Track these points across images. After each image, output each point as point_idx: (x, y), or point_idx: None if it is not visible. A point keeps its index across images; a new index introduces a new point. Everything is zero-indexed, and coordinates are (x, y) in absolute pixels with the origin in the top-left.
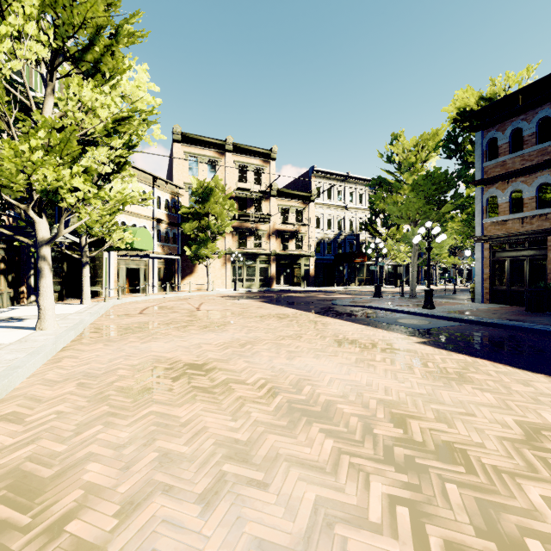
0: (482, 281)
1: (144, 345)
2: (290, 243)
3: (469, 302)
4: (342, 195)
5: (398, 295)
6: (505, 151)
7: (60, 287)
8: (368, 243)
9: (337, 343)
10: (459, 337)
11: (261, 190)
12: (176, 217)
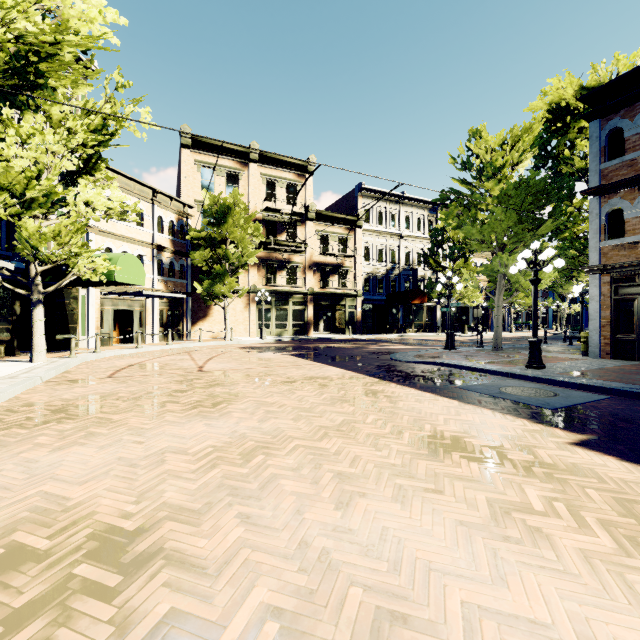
0: (599, 328)
1: (51, 457)
2: (332, 279)
3: (580, 357)
4: (396, 219)
5: (472, 346)
6: (635, 145)
7: (9, 337)
8: (429, 279)
9: (428, 446)
10: (634, 427)
11: (295, 212)
12: (185, 244)
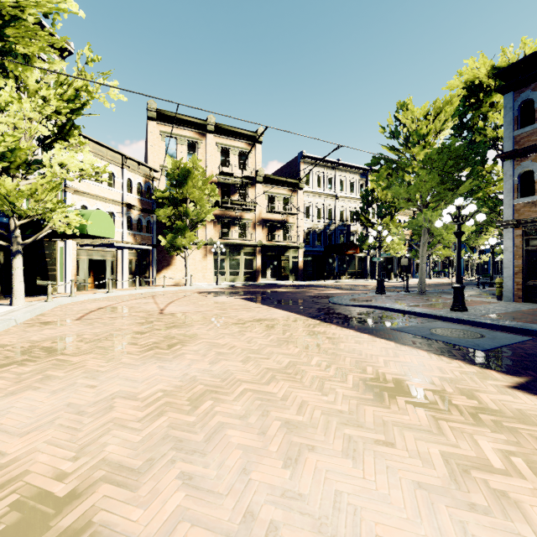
0: (513, 275)
1: (1, 403)
2: (277, 233)
3: (495, 300)
4: (332, 183)
5: (399, 290)
6: None
7: None
8: (361, 233)
9: (372, 390)
10: None
11: (246, 175)
12: (151, 203)
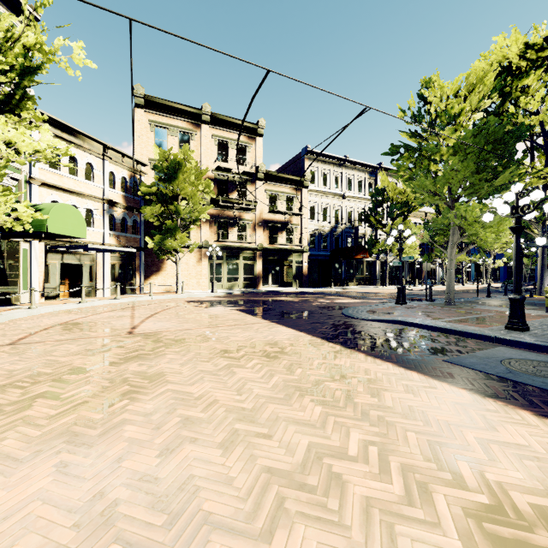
0: None
1: None
2: (280, 235)
3: (544, 313)
4: (339, 181)
5: (418, 299)
6: None
7: None
8: (370, 236)
9: None
10: None
11: (245, 171)
12: (138, 200)
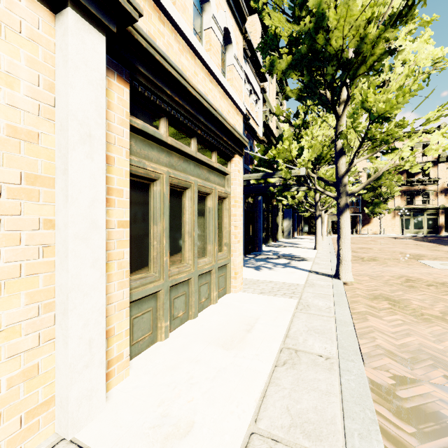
0: None
1: (355, 245)
2: None
3: None
4: None
5: None
6: None
7: (307, 230)
8: None
9: (431, 250)
10: None
11: (427, 161)
12: None
